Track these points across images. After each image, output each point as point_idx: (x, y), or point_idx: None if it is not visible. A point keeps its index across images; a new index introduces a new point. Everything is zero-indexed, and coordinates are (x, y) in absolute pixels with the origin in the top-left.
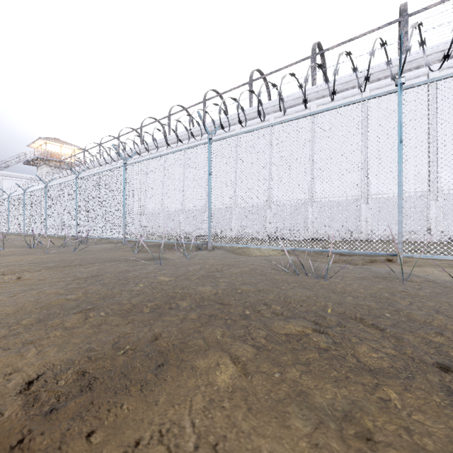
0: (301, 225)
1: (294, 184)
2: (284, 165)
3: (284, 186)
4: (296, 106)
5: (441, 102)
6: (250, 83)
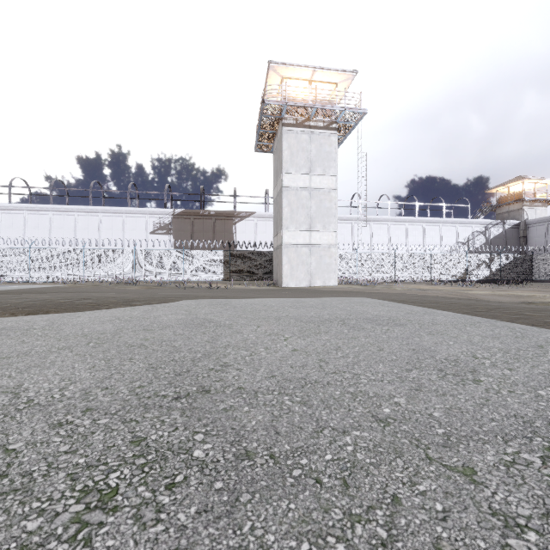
0: (8, 275)
1: (6, 264)
2: (3, 259)
3: (3, 265)
4: (42, 211)
5: (103, 228)
6: (10, 187)
